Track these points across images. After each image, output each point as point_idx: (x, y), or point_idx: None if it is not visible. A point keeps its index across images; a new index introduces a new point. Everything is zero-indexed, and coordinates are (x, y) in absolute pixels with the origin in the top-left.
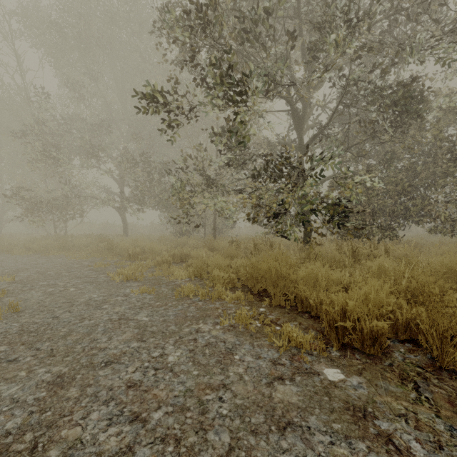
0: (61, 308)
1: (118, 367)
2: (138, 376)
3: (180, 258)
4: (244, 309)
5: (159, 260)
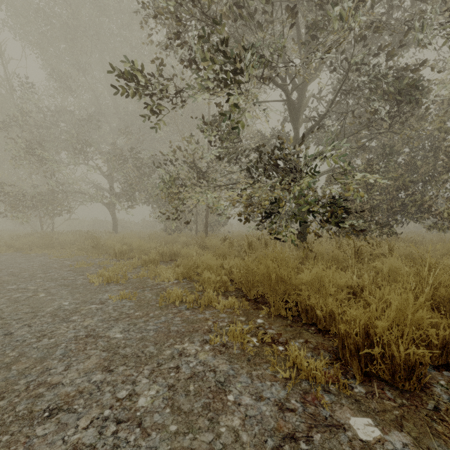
0: (20, 321)
1: (66, 418)
2: (91, 437)
3: (169, 256)
4: (239, 321)
5: (146, 259)
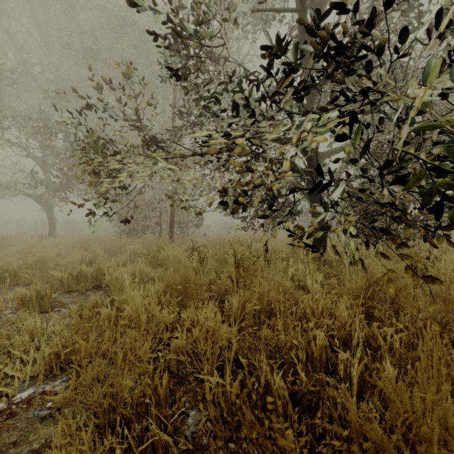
0: None
1: None
2: None
3: (95, 280)
4: None
5: (25, 295)
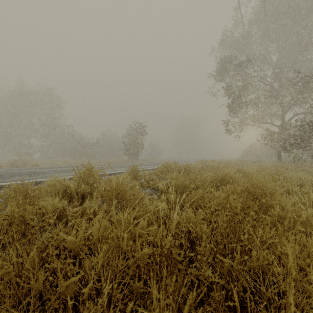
0: None
1: None
2: None
3: None
4: None
5: None
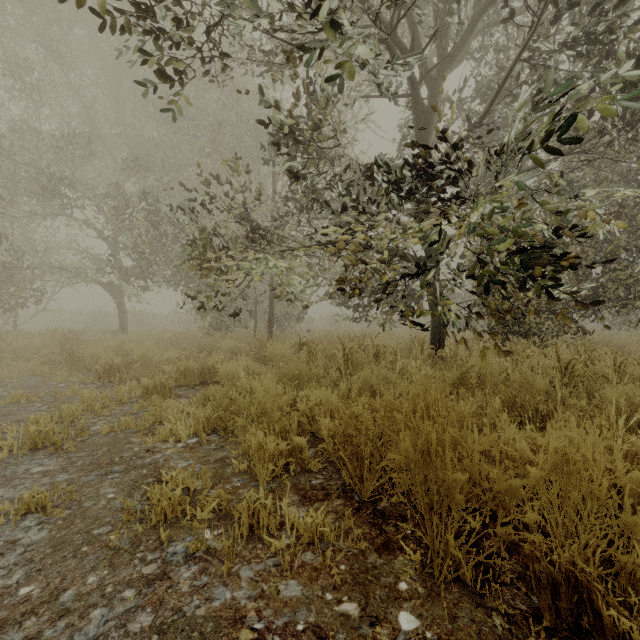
0: None
1: None
2: None
3: (199, 376)
4: (340, 623)
5: (148, 385)
